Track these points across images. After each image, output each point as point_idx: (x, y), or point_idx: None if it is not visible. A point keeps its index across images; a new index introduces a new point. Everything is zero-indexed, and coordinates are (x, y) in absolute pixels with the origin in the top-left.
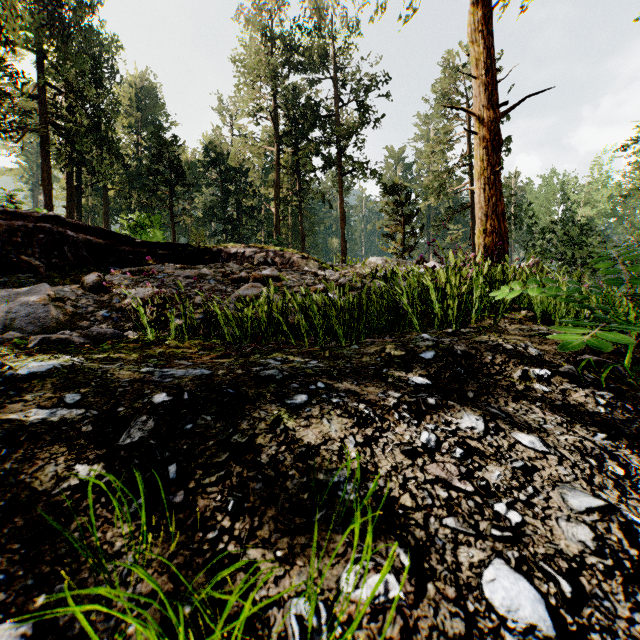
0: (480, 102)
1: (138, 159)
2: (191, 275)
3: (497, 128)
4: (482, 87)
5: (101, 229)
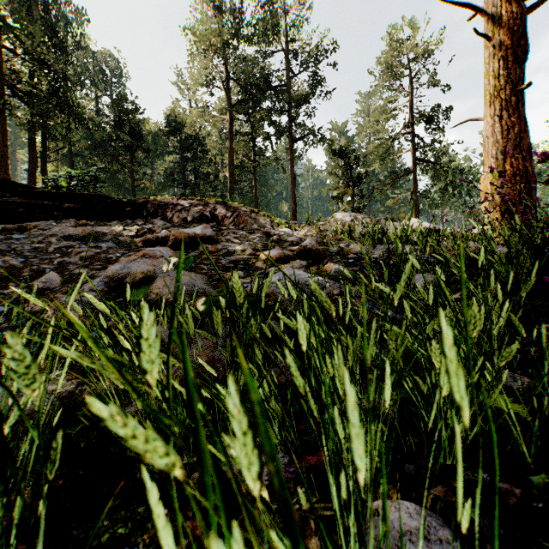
0: None
1: (104, 128)
2: (76, 234)
3: (522, 28)
4: None
5: None
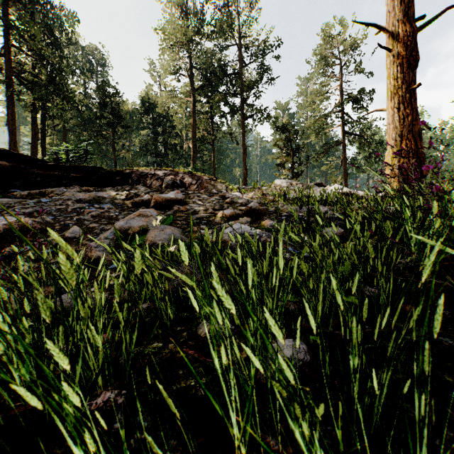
0: (394, 17)
1: (90, 108)
2: (85, 198)
3: (414, 43)
4: (397, 1)
5: (7, 151)
